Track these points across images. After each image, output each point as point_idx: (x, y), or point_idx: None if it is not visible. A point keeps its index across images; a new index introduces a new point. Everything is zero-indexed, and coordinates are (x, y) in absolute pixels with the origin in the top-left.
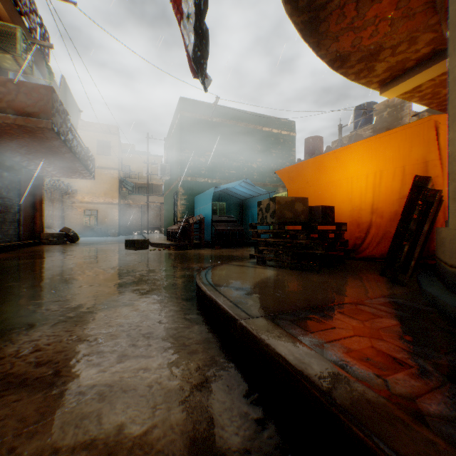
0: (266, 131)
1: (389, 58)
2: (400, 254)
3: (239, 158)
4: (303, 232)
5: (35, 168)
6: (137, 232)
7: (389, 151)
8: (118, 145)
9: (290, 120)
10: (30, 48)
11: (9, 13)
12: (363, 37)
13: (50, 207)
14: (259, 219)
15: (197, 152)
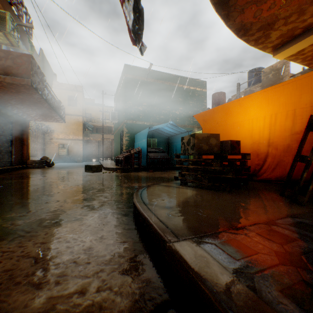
0: (186, 88)
1: (282, 27)
2: (299, 179)
3: (166, 107)
4: (217, 161)
5: (22, 114)
6: (96, 159)
7: (282, 98)
8: (82, 99)
9: (202, 80)
10: (17, 28)
11: (1, 2)
12: (263, 9)
13: (35, 142)
14: (182, 151)
15: (136, 103)
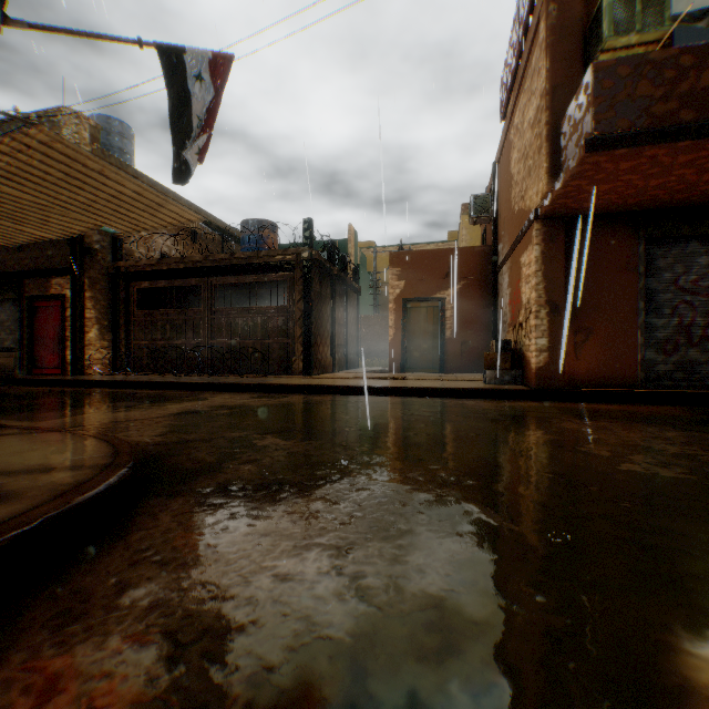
0: None
1: None
2: None
3: None
4: None
5: None
6: None
7: None
8: None
9: None
10: None
11: None
12: None
13: None
14: None
15: None
